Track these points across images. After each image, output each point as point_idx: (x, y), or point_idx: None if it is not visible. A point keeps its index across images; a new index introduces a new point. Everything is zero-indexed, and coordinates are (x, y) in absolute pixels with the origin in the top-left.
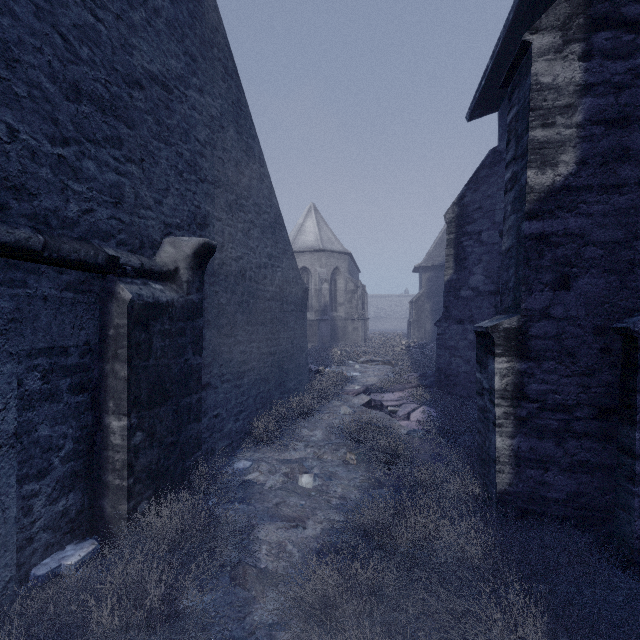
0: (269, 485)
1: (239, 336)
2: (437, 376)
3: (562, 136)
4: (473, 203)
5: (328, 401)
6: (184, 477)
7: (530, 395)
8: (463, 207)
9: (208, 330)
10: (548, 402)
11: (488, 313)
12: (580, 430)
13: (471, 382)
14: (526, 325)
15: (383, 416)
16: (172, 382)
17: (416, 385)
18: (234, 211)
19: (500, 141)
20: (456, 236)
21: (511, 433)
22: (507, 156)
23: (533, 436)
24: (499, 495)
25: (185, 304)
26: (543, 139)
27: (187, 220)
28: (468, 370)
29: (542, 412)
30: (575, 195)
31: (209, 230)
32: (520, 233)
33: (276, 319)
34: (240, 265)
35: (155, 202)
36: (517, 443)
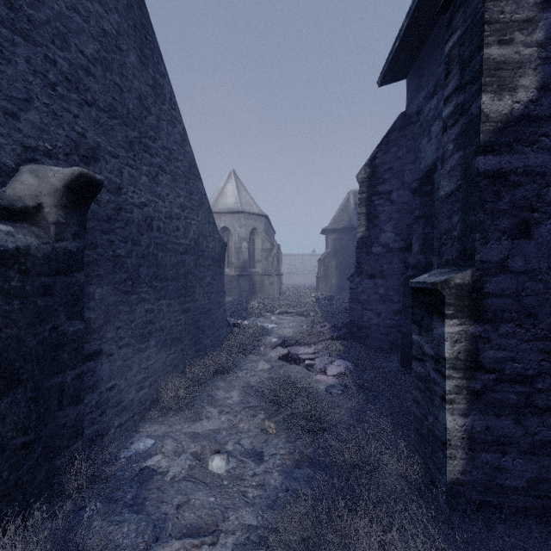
0: (172, 474)
1: (144, 293)
2: (350, 328)
3: (521, 56)
4: (384, 164)
5: (246, 356)
6: (52, 481)
7: (486, 364)
8: (374, 168)
9: (98, 287)
10: (506, 372)
11: (398, 268)
12: (542, 404)
13: (382, 334)
14: (481, 280)
15: (300, 371)
16: (26, 360)
17: (330, 337)
18: (137, 150)
19: (408, 106)
20: (368, 195)
21: (464, 410)
22: (446, 90)
23: (489, 413)
24: (450, 486)
25: (52, 253)
26: (500, 58)
27: (64, 148)
28: (379, 322)
29: (499, 384)
30: (536, 126)
31: (100, 166)
32: (471, 171)
33: (190, 274)
34: (145, 213)
35: (4, 113)
36: (471, 422)
